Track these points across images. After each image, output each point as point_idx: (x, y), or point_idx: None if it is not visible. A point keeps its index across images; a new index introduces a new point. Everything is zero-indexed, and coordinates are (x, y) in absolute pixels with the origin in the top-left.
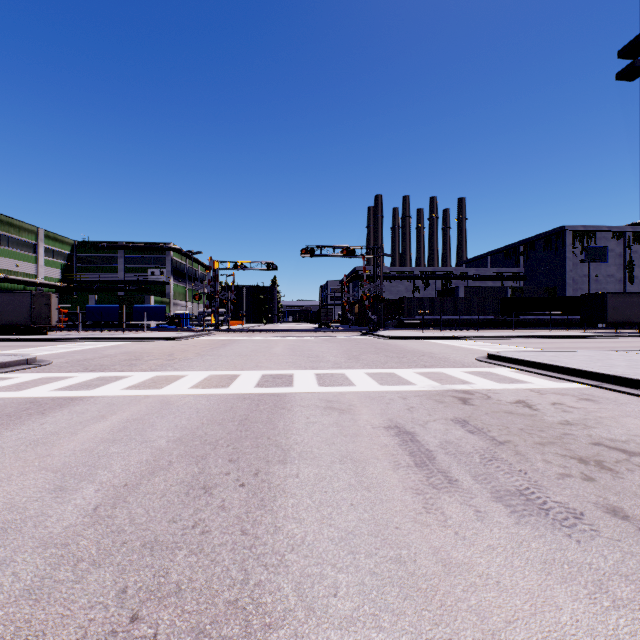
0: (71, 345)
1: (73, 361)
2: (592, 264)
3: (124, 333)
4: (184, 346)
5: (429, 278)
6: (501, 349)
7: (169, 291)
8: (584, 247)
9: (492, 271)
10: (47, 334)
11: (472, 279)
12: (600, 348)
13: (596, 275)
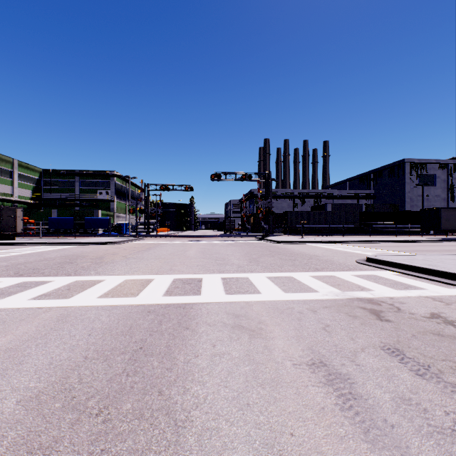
0: (26, 249)
1: (13, 264)
2: (424, 187)
3: (76, 238)
4: (116, 249)
5: (305, 197)
6: (370, 252)
7: (113, 207)
8: (418, 175)
9: (351, 192)
10: (14, 239)
11: (336, 198)
12: (448, 251)
13: (427, 195)
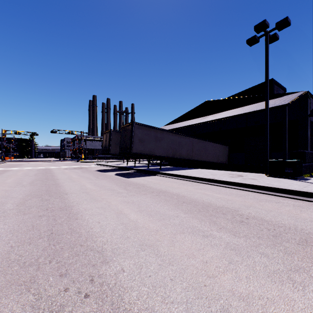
0: None
1: None
2: None
3: None
4: (7, 165)
5: None
6: None
7: None
8: None
9: None
10: None
11: None
12: None
13: None
